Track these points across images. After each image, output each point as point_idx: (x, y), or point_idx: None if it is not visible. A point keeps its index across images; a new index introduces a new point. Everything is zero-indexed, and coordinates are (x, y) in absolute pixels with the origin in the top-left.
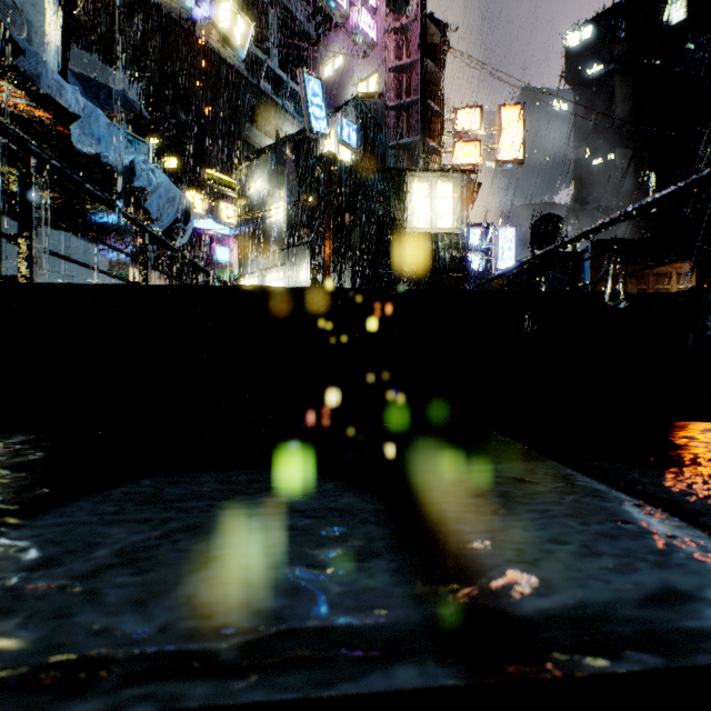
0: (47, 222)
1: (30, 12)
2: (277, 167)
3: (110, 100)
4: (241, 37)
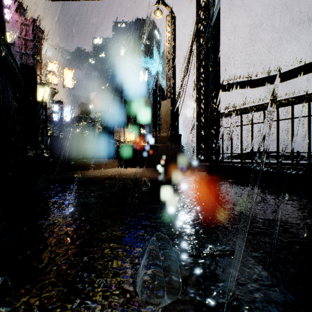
0: None
1: None
2: None
3: None
4: None
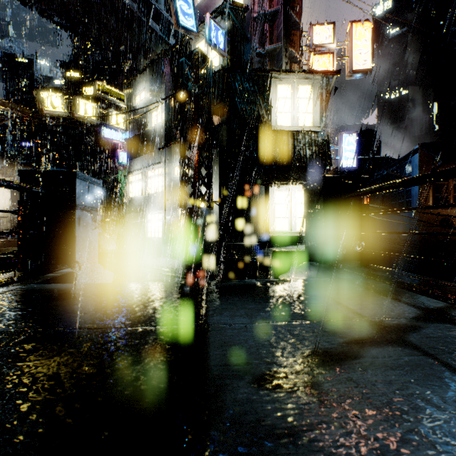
0: None
1: None
2: (156, 78)
3: None
4: None
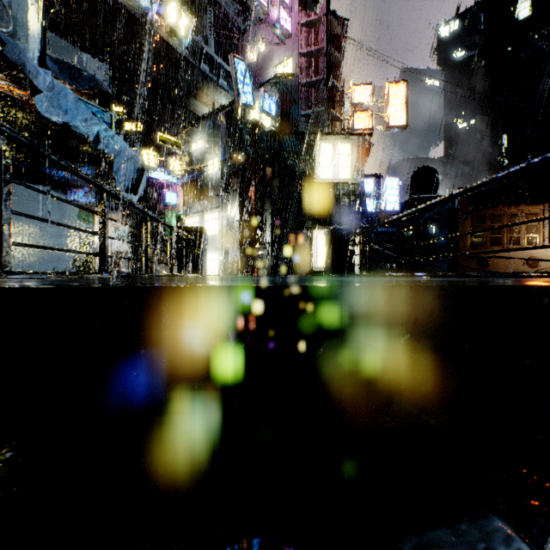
0: (27, 179)
1: (15, 10)
2: (213, 130)
3: (81, 79)
4: (185, 29)
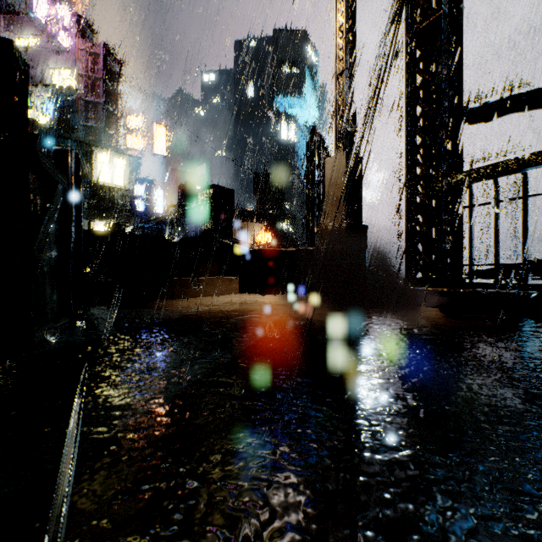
0: None
1: None
2: None
3: None
4: None
